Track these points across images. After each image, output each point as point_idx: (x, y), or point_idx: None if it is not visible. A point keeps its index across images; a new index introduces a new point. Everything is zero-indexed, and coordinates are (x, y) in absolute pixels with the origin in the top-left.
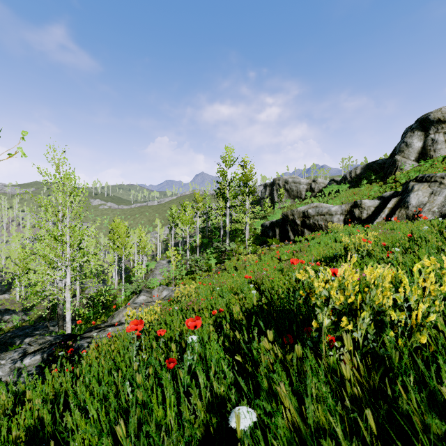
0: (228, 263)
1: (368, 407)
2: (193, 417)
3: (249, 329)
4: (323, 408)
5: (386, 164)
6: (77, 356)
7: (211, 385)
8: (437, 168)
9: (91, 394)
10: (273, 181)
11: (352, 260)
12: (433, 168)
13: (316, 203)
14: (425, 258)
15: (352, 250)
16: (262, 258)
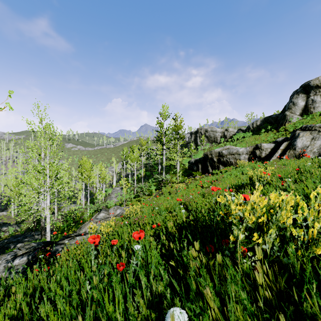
0: (164, 189)
1: (277, 307)
2: (137, 312)
3: (180, 239)
4: (241, 308)
5: (278, 118)
6: (54, 258)
7: (151, 285)
8: (316, 121)
9: (61, 289)
10: (197, 130)
11: (259, 188)
12: (312, 120)
13: (228, 146)
14: (318, 187)
15: (255, 180)
16: (189, 186)
